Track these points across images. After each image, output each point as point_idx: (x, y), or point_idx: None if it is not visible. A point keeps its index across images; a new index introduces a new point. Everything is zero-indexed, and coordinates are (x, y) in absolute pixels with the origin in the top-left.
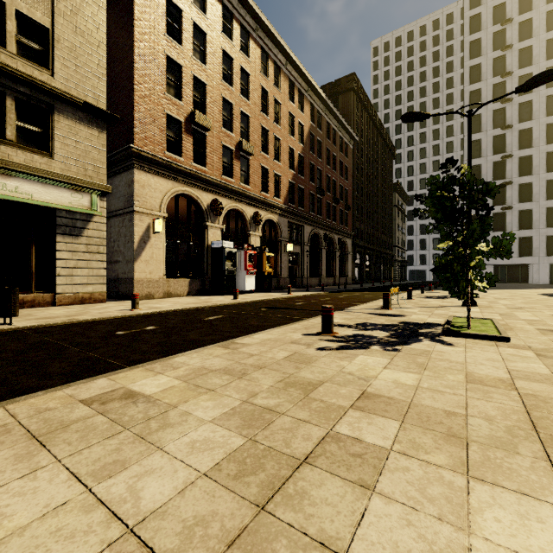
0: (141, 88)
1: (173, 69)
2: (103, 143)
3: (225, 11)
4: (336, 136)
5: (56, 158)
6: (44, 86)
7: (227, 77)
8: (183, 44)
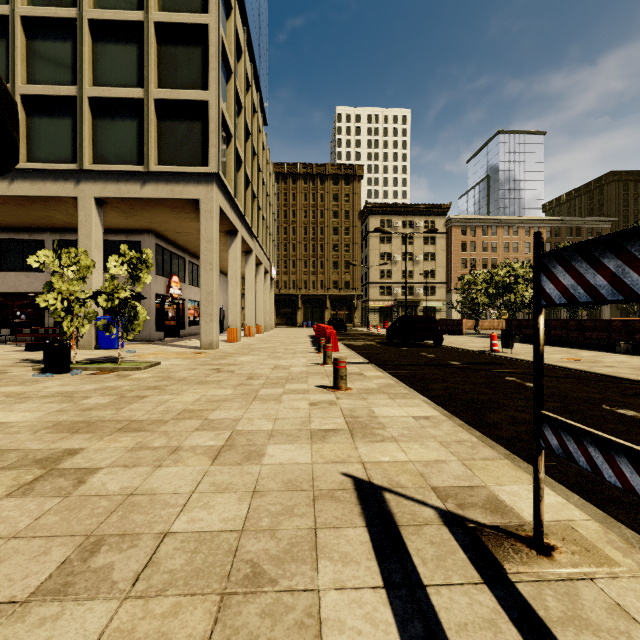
0: (454, 271)
1: (463, 260)
2: (445, 289)
3: (484, 226)
4: (581, 230)
5: (436, 296)
6: (434, 283)
7: (486, 248)
8: (466, 251)
